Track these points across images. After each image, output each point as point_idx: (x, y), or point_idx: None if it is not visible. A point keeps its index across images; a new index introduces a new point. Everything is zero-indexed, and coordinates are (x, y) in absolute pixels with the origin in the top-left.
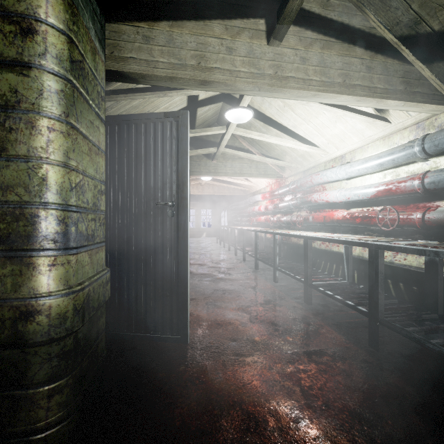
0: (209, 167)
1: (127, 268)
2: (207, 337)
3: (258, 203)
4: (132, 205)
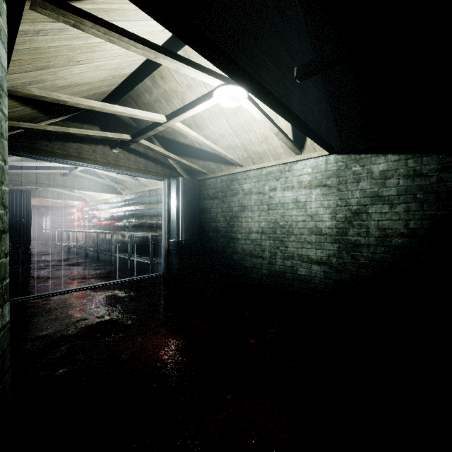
0: (34, 193)
1: None
2: (39, 264)
3: (75, 213)
4: None
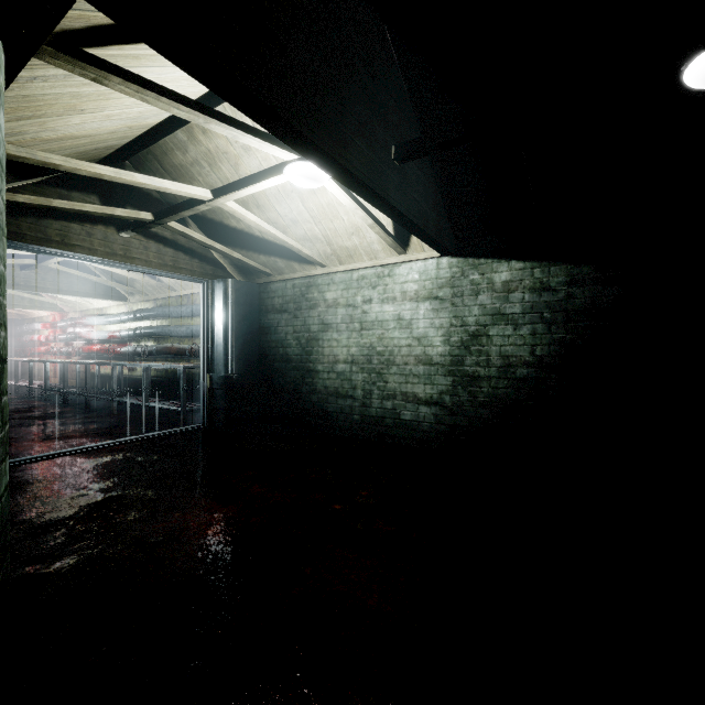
0: None
1: None
2: None
3: (40, 331)
4: None
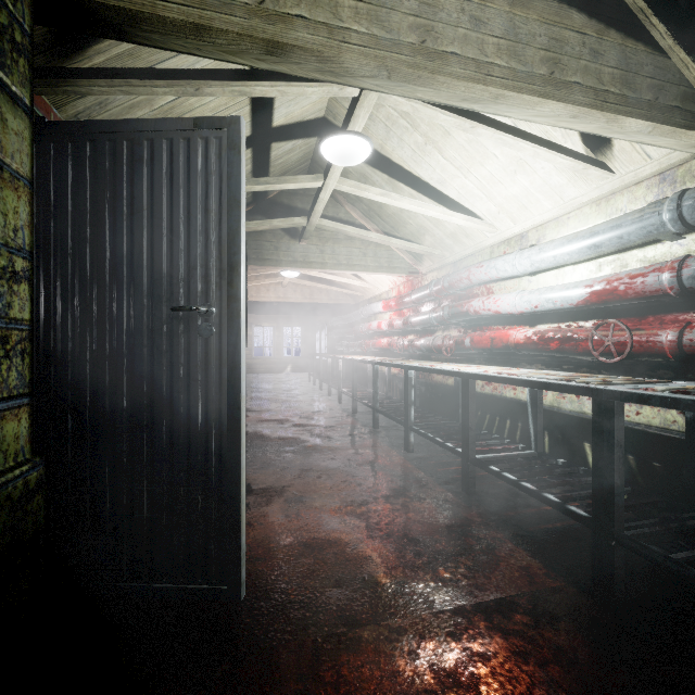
0: (293, 253)
1: (112, 446)
2: (282, 579)
3: (377, 317)
4: (121, 313)
